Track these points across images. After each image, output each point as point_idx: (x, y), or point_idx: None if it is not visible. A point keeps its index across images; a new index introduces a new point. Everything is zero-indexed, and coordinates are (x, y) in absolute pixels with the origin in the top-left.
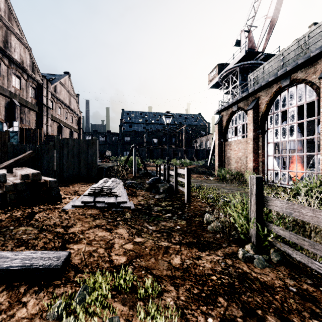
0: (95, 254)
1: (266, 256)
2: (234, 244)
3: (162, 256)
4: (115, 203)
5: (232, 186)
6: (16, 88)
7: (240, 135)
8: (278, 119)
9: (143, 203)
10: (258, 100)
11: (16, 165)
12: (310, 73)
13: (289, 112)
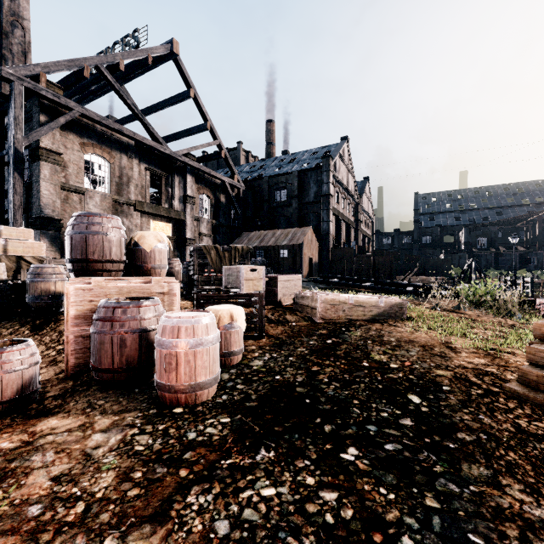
0: None
1: None
2: None
3: None
4: None
5: None
6: (348, 214)
7: None
8: None
9: None
10: None
11: (398, 275)
12: None
13: None
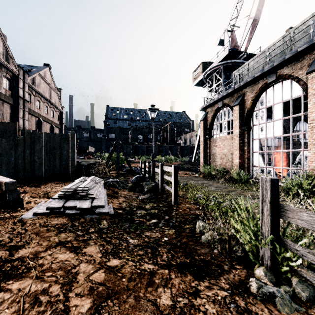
0: (43, 298)
1: (288, 289)
2: (239, 265)
3: (145, 290)
4: (89, 208)
5: (219, 184)
6: None
7: (225, 132)
8: (263, 116)
9: (124, 205)
10: (243, 96)
11: None
12: (296, 69)
13: (275, 109)
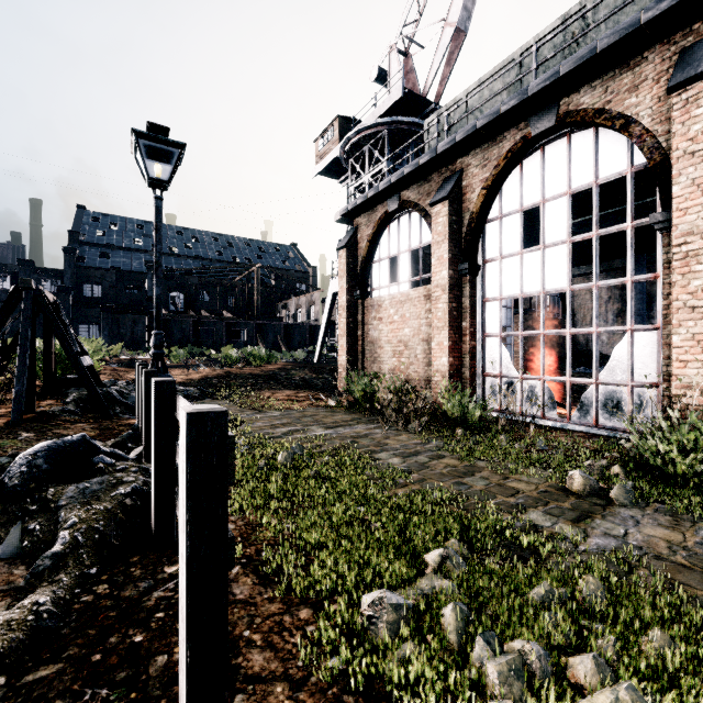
0: None
1: None
2: None
3: None
4: None
5: (405, 436)
6: None
7: (405, 280)
8: (515, 234)
9: None
10: (461, 177)
11: None
12: (619, 91)
13: (548, 213)
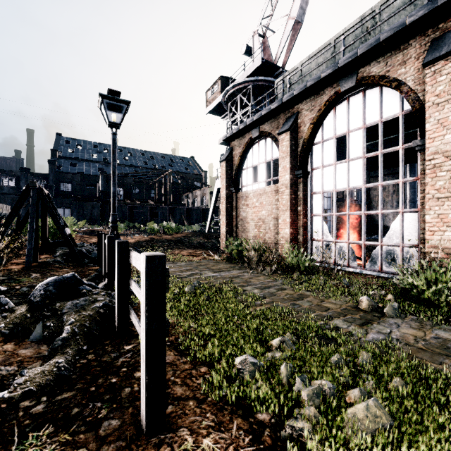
0: None
1: None
2: None
3: None
4: None
5: (262, 277)
6: None
7: (263, 181)
8: (331, 152)
9: None
10: (297, 117)
11: None
12: (394, 65)
13: (351, 139)
